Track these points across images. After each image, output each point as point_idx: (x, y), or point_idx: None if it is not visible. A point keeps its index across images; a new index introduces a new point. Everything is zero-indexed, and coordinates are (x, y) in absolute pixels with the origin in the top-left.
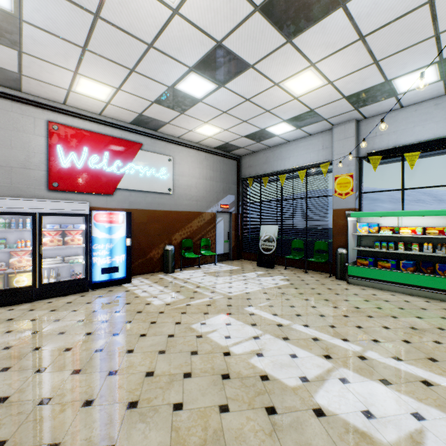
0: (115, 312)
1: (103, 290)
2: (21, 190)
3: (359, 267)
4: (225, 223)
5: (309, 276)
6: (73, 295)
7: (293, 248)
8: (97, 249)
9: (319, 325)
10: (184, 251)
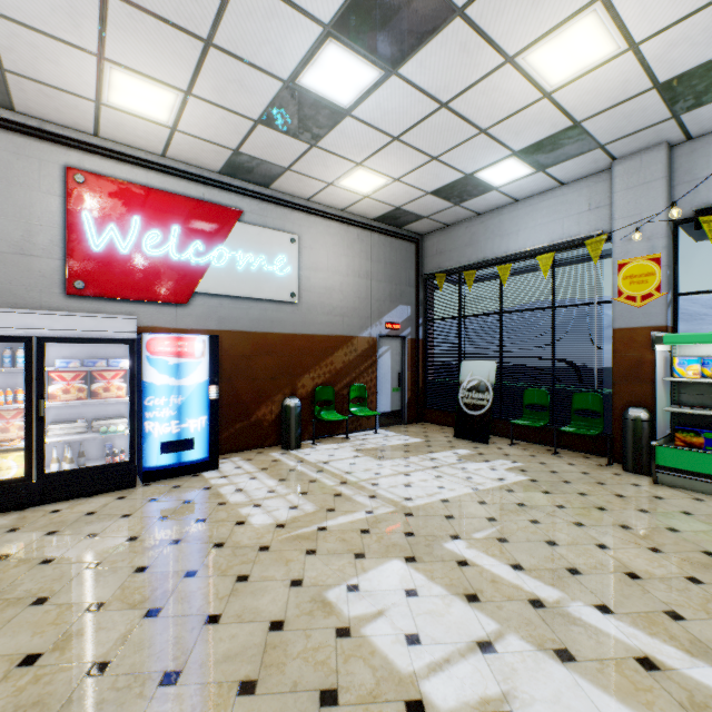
0: (169, 543)
1: (163, 486)
2: (16, 295)
3: (685, 451)
4: (394, 356)
5: (565, 462)
6: (105, 494)
7: (526, 405)
8: (154, 407)
9: (637, 608)
10: (319, 409)
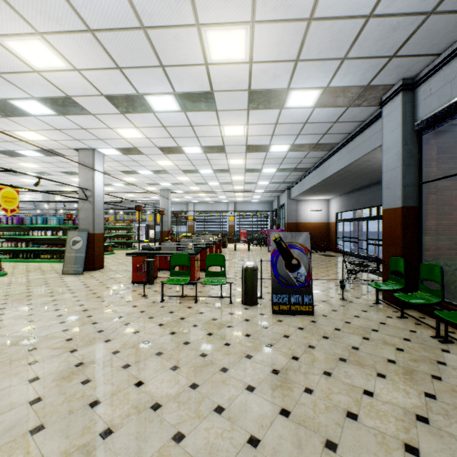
0: None
1: None
2: None
3: None
4: None
5: None
6: None
7: None
8: None
9: None
10: None
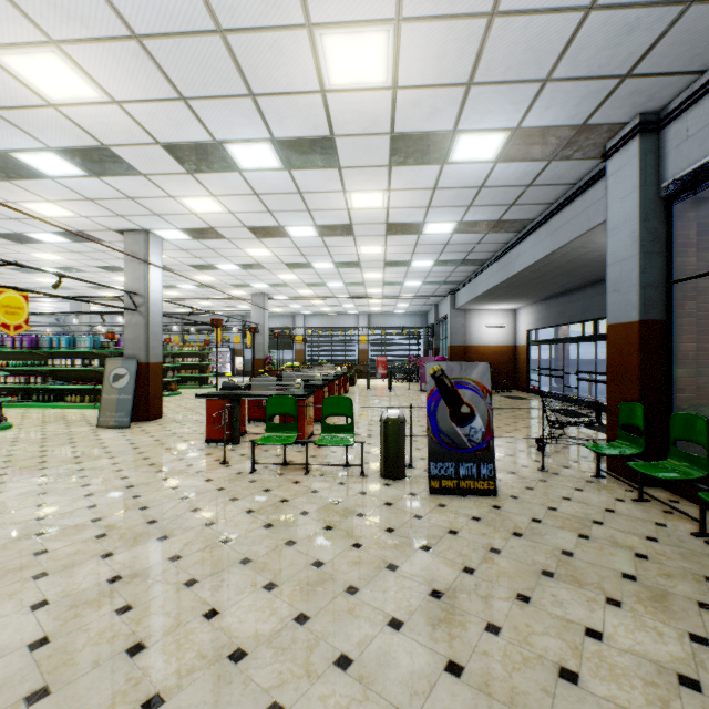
0: None
1: None
2: None
3: None
4: None
5: None
6: None
7: None
8: None
9: None
10: None
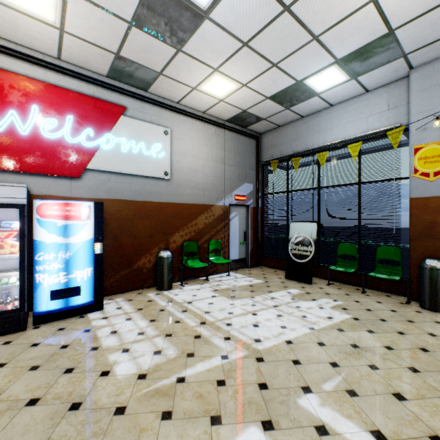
0: (25, 405)
1: (49, 328)
2: None
3: None
4: (241, 219)
5: (373, 300)
6: None
7: (339, 255)
8: (43, 261)
9: None
10: (186, 258)
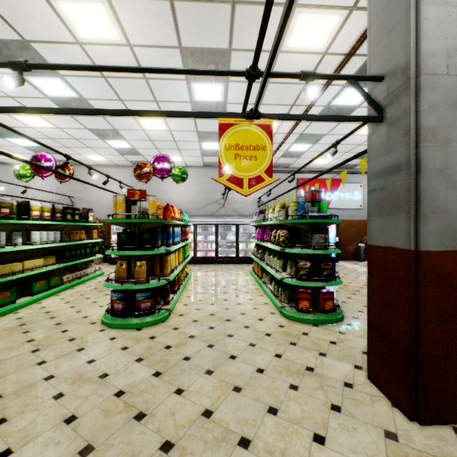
0: (339, 270)
1: None
2: None
3: None
4: None
5: None
6: None
7: None
8: None
9: None
10: None
